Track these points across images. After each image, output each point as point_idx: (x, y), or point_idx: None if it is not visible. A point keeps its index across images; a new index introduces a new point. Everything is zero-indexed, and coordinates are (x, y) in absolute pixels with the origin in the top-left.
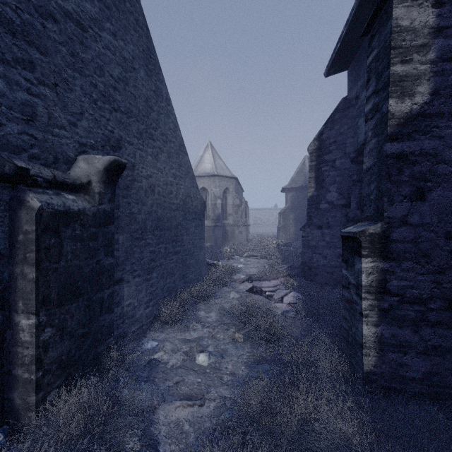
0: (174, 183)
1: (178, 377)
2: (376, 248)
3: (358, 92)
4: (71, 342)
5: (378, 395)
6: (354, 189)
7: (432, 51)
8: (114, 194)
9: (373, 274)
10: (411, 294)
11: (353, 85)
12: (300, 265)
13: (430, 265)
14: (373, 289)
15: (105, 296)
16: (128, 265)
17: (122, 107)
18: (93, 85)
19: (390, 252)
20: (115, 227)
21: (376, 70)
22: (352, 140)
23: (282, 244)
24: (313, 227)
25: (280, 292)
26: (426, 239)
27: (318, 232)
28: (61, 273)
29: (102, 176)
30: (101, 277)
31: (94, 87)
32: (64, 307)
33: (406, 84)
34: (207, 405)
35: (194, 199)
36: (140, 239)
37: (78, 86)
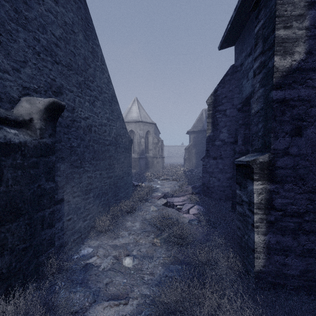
0: (107, 124)
1: (107, 279)
2: (264, 173)
3: (242, 61)
4: (12, 257)
5: (267, 290)
6: (240, 130)
7: (307, 20)
8: (55, 130)
9: (263, 194)
10: (291, 209)
11: (239, 56)
12: (201, 186)
13: (305, 186)
14: (263, 205)
15: (46, 214)
16: (69, 188)
17: (63, 61)
18: (36, 39)
19: (276, 176)
20: (57, 157)
21: (262, 35)
22: (238, 96)
23: (187, 170)
24: (210, 158)
25: (187, 206)
26: (302, 166)
27: (213, 161)
28: (1, 197)
29: (42, 114)
30: (42, 199)
31: (37, 42)
32: (4, 227)
33: (287, 45)
34: (131, 303)
35: (123, 137)
36: (79, 167)
37: (21, 38)
